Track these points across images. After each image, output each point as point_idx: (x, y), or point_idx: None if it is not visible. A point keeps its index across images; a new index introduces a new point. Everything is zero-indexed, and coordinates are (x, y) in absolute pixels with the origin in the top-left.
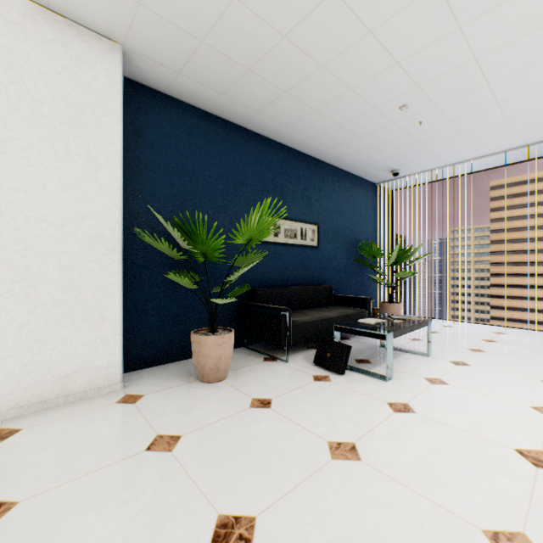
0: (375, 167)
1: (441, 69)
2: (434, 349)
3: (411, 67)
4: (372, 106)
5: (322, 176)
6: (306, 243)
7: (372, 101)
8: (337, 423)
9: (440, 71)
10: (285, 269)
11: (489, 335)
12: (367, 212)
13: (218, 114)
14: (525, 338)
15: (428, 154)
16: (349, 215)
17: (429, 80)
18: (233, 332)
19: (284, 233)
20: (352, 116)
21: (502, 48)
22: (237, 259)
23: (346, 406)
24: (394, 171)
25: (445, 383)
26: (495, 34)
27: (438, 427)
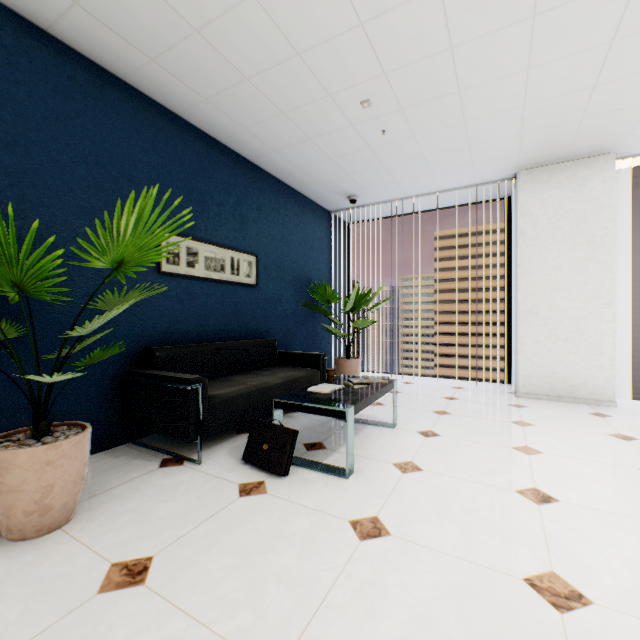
0: (330, 189)
1: (413, 53)
2: (399, 416)
3: (377, 37)
4: (328, 92)
5: (263, 189)
6: (240, 280)
7: (328, 83)
8: (269, 594)
9: (412, 56)
10: (206, 316)
11: (450, 391)
12: (321, 246)
13: (76, 45)
14: (482, 392)
15: (390, 180)
16: (299, 246)
17: (398, 66)
18: (87, 431)
19: (205, 263)
20: (301, 103)
21: (480, 40)
22: (109, 297)
23: (288, 545)
24: (352, 197)
25: (418, 468)
26: (477, 13)
27: (423, 558)
